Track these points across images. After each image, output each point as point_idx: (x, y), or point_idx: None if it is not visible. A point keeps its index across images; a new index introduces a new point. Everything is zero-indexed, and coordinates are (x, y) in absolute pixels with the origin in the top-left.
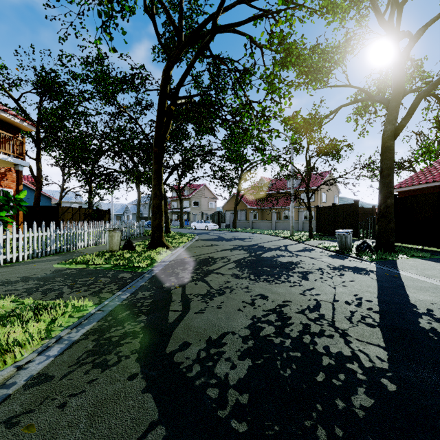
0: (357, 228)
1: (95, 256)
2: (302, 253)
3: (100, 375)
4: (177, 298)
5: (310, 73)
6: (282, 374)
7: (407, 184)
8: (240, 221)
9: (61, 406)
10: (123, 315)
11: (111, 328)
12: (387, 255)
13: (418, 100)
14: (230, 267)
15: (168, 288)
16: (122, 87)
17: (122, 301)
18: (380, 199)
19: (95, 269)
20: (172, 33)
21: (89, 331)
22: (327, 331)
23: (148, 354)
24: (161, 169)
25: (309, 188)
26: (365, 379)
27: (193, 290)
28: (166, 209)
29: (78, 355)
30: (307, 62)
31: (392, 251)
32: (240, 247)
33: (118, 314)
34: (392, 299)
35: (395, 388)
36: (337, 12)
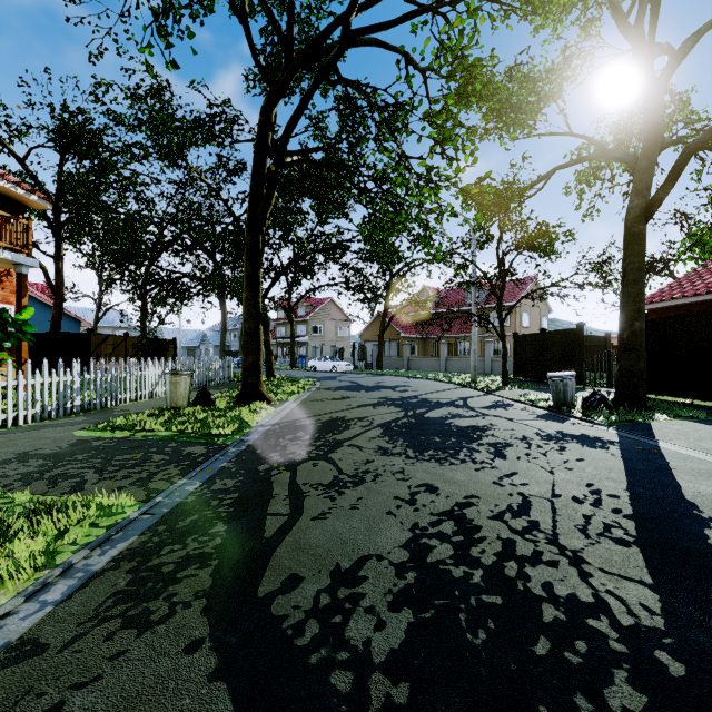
0: (582, 370)
1: (146, 416)
2: (493, 411)
3: (134, 642)
4: (282, 490)
5: (505, 112)
6: (471, 640)
7: (663, 297)
8: (389, 358)
9: (53, 710)
10: (186, 522)
11: (163, 548)
12: (634, 414)
13: (686, 157)
14: (373, 436)
15: (267, 472)
16: (194, 136)
17: (186, 496)
18: (622, 321)
19: (145, 438)
20: (276, 47)
21: (124, 554)
22: (546, 553)
23: (224, 599)
24: (258, 272)
25: (502, 303)
26: (625, 651)
27: (310, 476)
28: (267, 338)
29: (97, 602)
30: (501, 93)
31: (642, 409)
32: (389, 400)
33: (177, 521)
34: (653, 492)
35: (684, 670)
36: (550, 11)
